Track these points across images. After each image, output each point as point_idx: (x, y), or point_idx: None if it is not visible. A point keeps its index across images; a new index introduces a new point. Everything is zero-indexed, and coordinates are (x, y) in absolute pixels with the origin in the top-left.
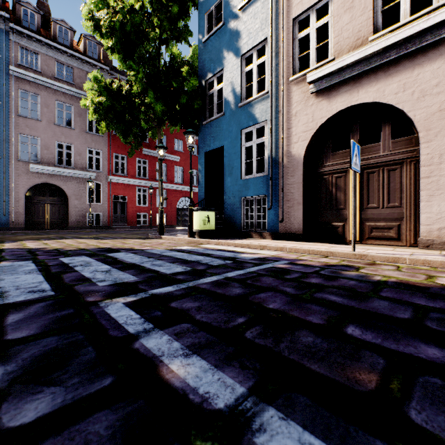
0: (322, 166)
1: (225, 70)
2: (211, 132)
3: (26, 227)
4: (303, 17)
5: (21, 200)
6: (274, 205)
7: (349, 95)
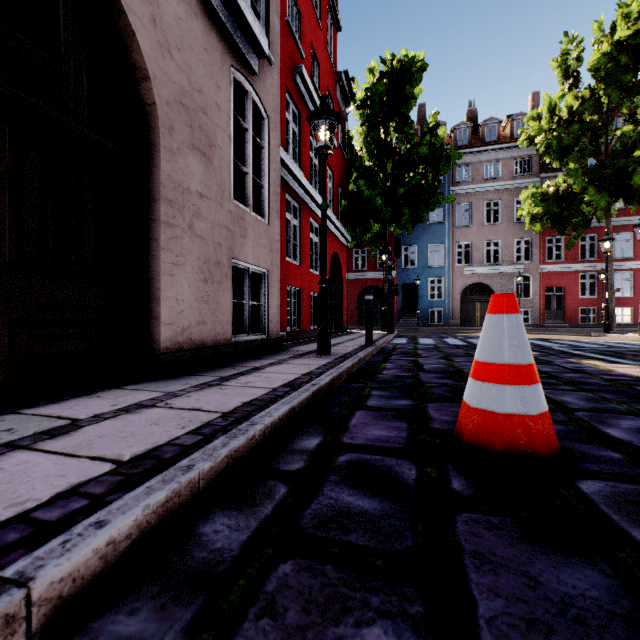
0: None
1: None
2: None
3: (460, 324)
4: None
5: (457, 300)
6: None
7: None
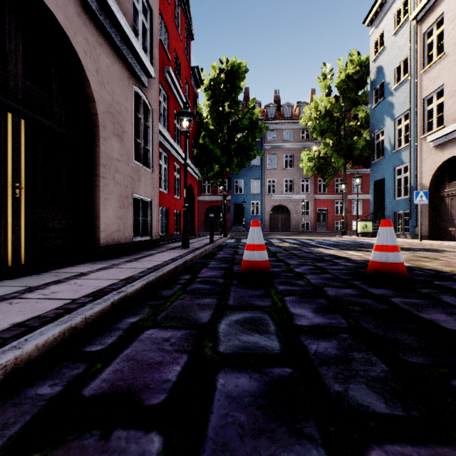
0: (442, 192)
1: (385, 128)
2: (376, 168)
3: (270, 231)
4: (429, 97)
5: (268, 216)
6: (412, 217)
7: (452, 149)
